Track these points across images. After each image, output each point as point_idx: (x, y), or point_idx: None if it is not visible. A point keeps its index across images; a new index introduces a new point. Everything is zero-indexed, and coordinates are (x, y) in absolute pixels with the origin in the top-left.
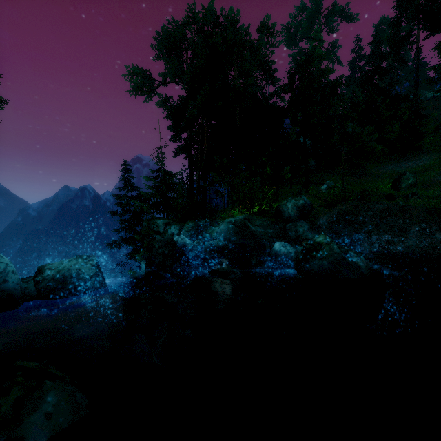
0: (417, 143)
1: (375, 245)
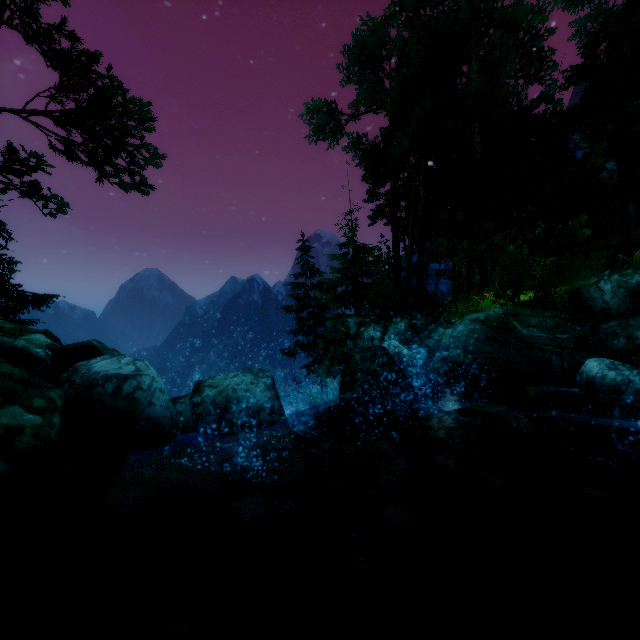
0: None
1: None
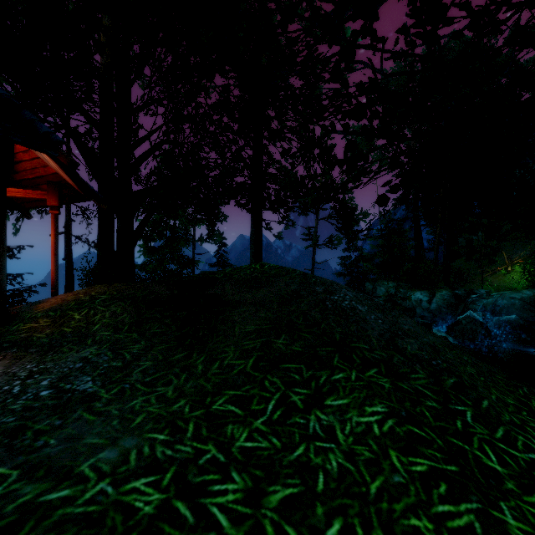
0: None
1: None
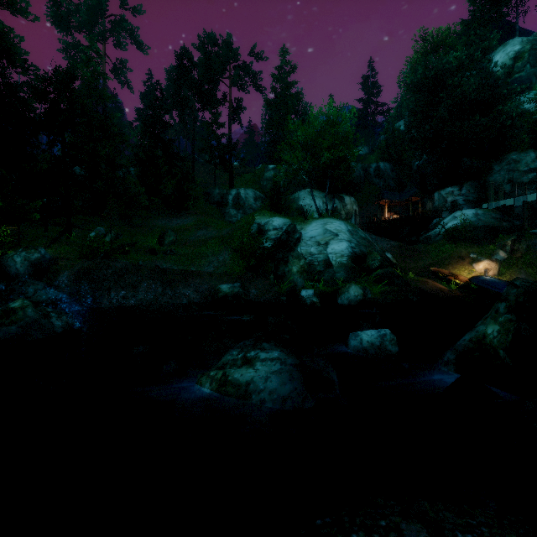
0: (185, 204)
1: (113, 301)
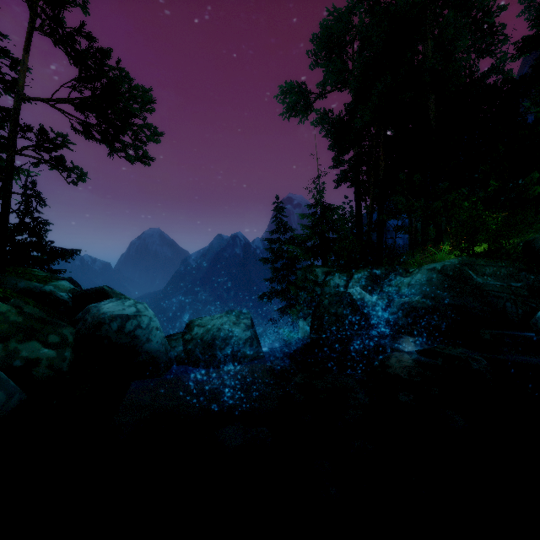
0: None
1: None
